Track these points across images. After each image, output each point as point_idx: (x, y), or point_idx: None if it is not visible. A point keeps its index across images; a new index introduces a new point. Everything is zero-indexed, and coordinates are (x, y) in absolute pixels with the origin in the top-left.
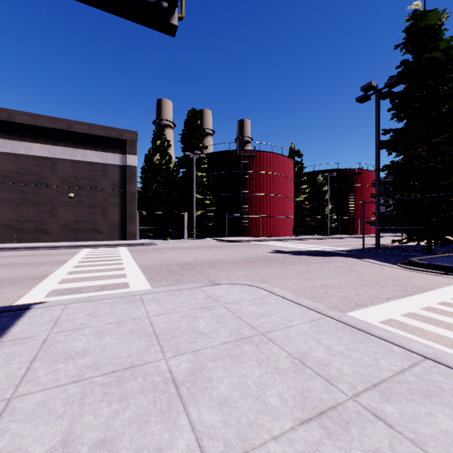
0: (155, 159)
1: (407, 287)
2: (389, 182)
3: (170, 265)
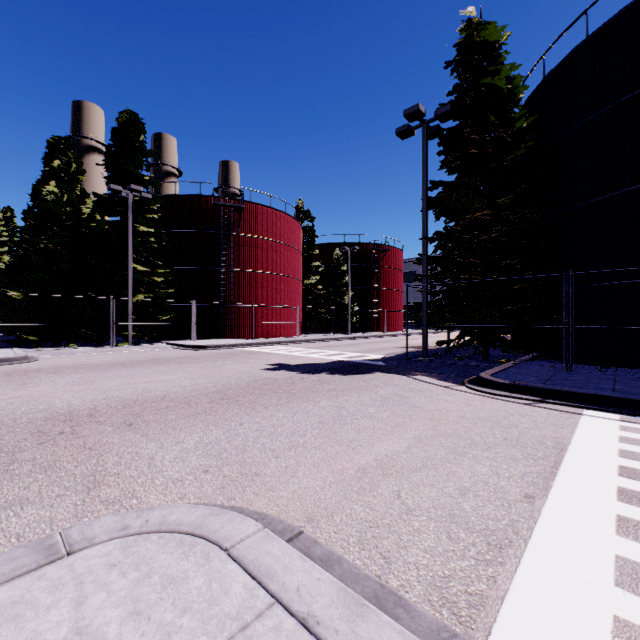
0: (45, 192)
1: (525, 446)
2: (439, 258)
3: (9, 425)
